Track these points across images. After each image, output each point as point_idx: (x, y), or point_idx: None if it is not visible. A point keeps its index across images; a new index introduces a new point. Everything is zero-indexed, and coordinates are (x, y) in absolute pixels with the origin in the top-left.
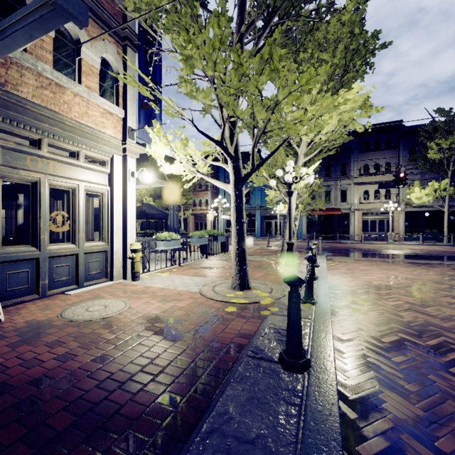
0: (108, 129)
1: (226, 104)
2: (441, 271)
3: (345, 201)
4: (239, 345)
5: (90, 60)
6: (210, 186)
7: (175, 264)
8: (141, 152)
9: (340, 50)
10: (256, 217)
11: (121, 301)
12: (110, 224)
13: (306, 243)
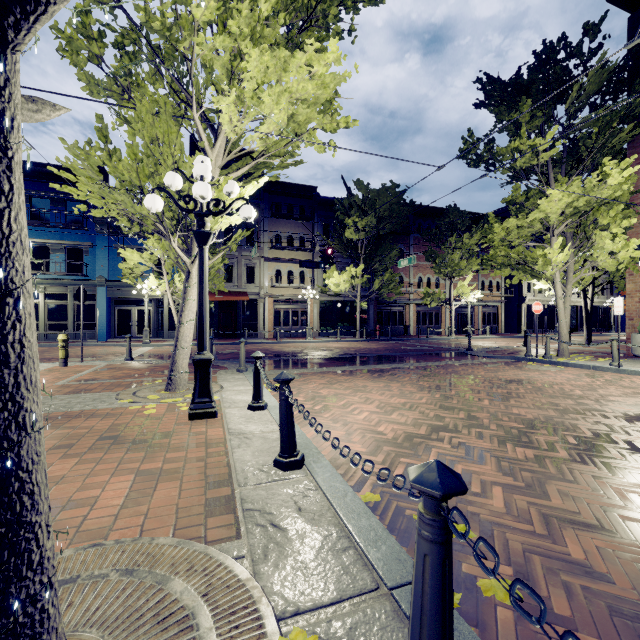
0: None
1: None
2: (414, 383)
3: (253, 282)
4: None
5: None
6: None
7: None
8: None
9: None
10: (97, 301)
11: None
12: None
13: None
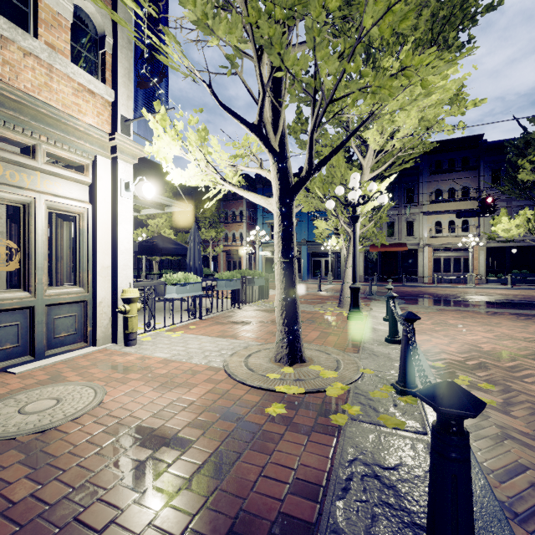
0: (87, 116)
1: (267, 41)
2: None
3: (412, 235)
4: (297, 522)
5: (54, 4)
6: (246, 217)
7: (194, 317)
8: (141, 154)
9: (424, 18)
10: (302, 255)
11: (92, 387)
12: (91, 260)
13: (364, 286)
